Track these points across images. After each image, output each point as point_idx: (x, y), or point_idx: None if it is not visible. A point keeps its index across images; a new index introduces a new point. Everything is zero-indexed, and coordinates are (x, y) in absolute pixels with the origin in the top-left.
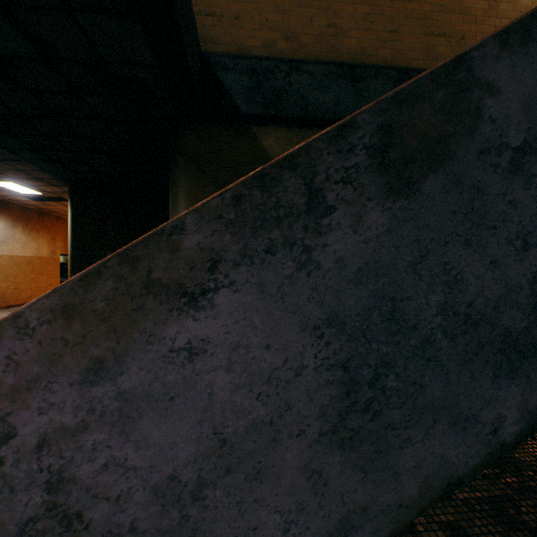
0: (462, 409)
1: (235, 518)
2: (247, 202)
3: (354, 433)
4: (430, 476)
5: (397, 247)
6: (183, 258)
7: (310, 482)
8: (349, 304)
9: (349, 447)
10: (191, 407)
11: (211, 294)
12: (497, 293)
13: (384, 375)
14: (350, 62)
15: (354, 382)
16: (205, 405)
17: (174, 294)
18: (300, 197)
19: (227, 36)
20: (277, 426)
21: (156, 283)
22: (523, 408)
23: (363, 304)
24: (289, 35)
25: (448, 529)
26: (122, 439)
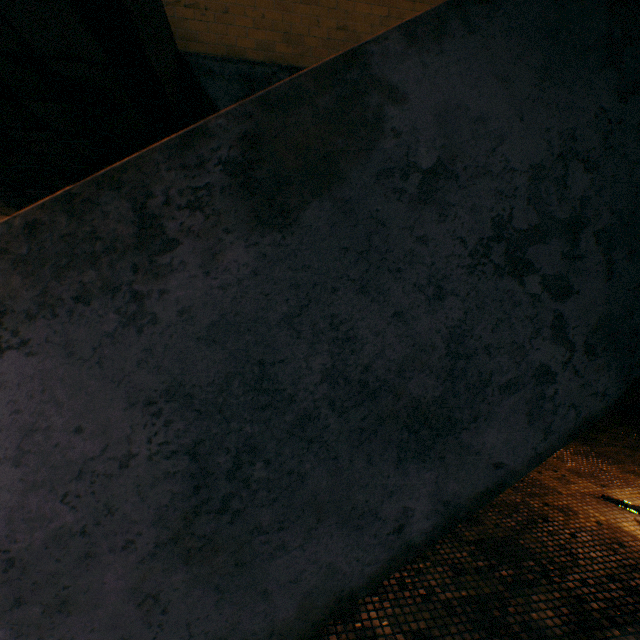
0: (357, 504)
1: None
2: (48, 232)
3: (206, 541)
4: (314, 591)
5: (267, 295)
6: None
7: (143, 610)
8: (199, 371)
9: (199, 560)
10: None
11: None
12: (403, 353)
13: (249, 463)
14: None
15: (206, 473)
16: None
17: None
18: (128, 226)
19: (214, 34)
20: (93, 537)
21: None
22: (437, 498)
23: (220, 370)
24: (291, 37)
25: (416, 639)
26: None
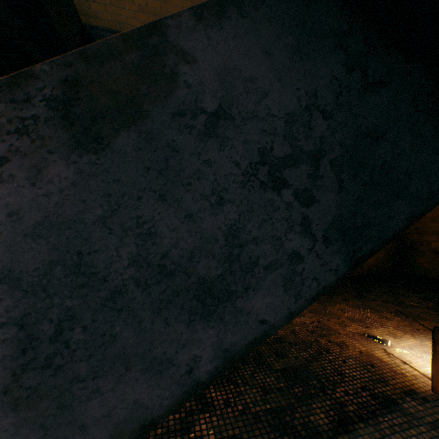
0: (157, 355)
1: None
2: None
3: (33, 391)
4: (123, 422)
5: (84, 201)
6: None
7: None
8: (26, 259)
9: (26, 406)
10: None
11: None
12: (193, 244)
13: (70, 329)
14: None
15: (33, 338)
16: None
17: None
18: None
19: (110, 13)
20: None
21: None
22: (218, 347)
23: (44, 259)
24: None
25: None
26: None
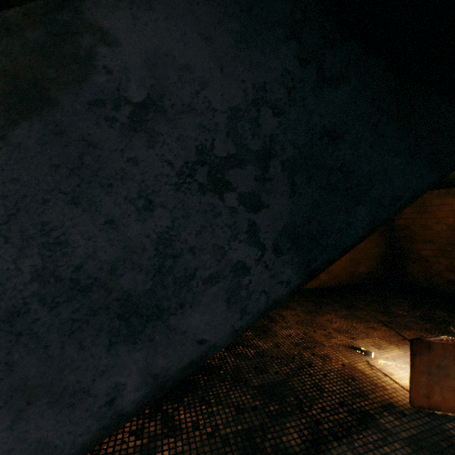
0: (69, 384)
1: None
2: None
3: None
4: None
5: None
6: None
7: None
8: None
9: None
10: None
11: None
12: (115, 255)
13: None
14: None
15: None
16: None
17: None
18: None
19: None
20: None
21: None
22: (147, 372)
23: None
24: None
25: None
26: None
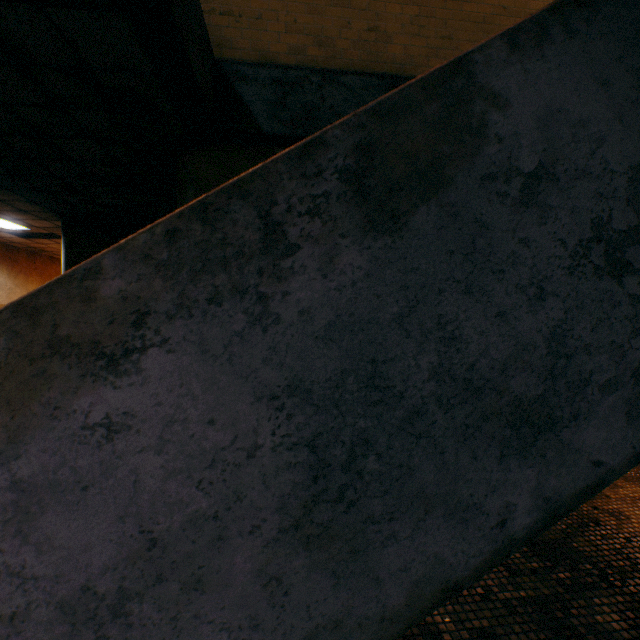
0: (462, 497)
1: (168, 639)
2: (185, 239)
3: (324, 528)
4: (421, 580)
5: (379, 296)
6: (100, 309)
7: (267, 591)
8: (317, 368)
9: (317, 546)
10: (111, 499)
11: (136, 355)
12: (505, 352)
13: (362, 456)
14: (395, 73)
15: (324, 464)
16: (129, 496)
17: (87, 356)
18: (254, 233)
19: (247, 40)
20: (224, 522)
21: (64, 341)
22: (538, 494)
23: (336, 368)
24: (322, 40)
25: (481, 637)
26: (19, 541)
